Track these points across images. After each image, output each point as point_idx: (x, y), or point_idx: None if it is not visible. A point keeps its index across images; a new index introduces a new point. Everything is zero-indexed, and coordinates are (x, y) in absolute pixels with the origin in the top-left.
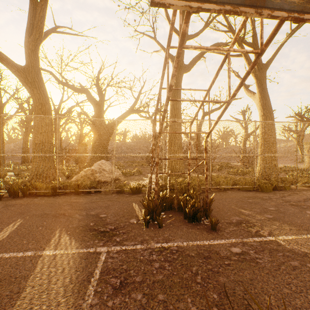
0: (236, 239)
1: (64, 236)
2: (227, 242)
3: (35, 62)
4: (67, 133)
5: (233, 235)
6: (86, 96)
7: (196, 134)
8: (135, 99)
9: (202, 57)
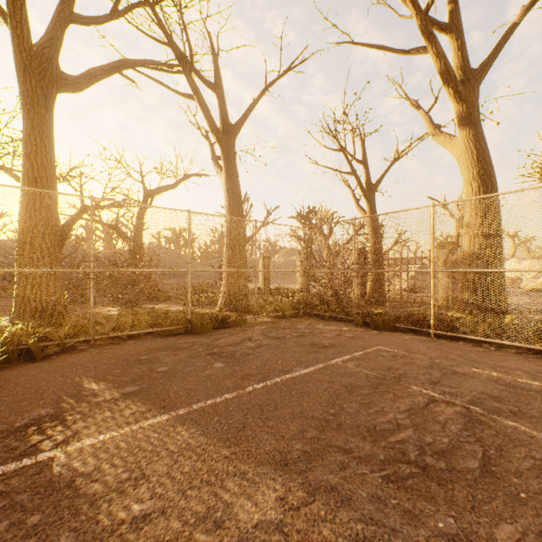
0: None
1: None
2: None
3: None
4: None
5: None
6: None
7: None
8: None
9: (125, 77)
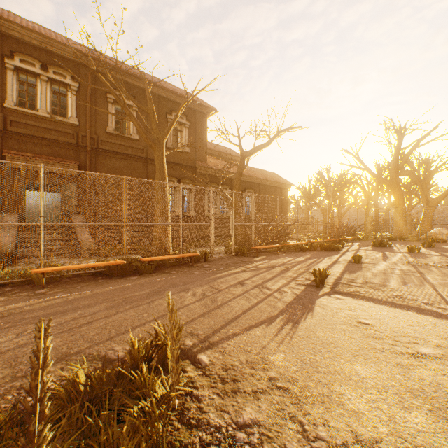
0: None
1: (443, 246)
2: None
3: (396, 177)
4: (424, 214)
5: None
6: (414, 177)
7: None
8: None
9: None
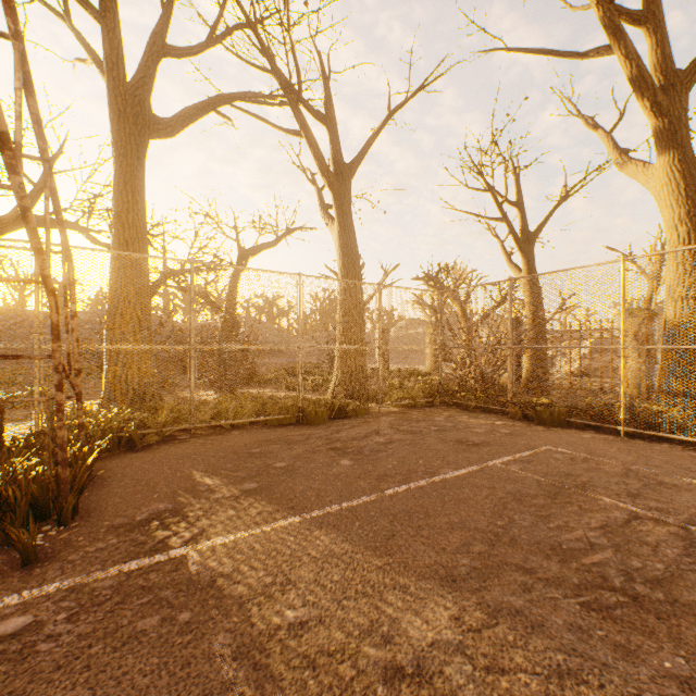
0: (69, 579)
1: None
2: (17, 602)
3: None
4: None
5: (79, 566)
6: None
7: (64, 287)
8: (34, 185)
9: (220, 115)
